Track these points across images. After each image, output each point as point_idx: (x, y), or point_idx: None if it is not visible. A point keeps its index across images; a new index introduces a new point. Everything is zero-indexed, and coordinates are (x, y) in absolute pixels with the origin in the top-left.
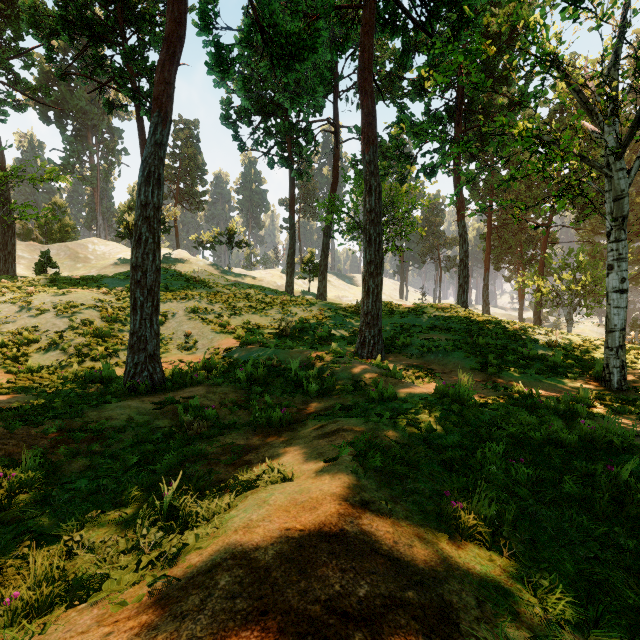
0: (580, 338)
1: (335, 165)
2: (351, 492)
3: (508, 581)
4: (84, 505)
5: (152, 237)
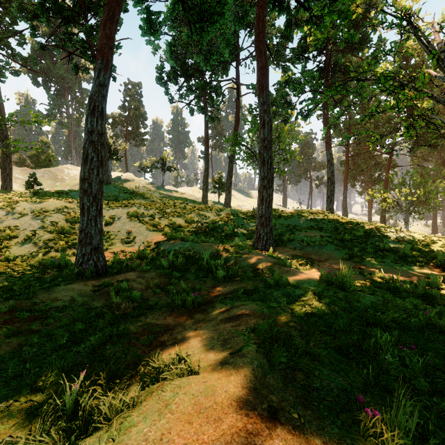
0: (421, 235)
1: (237, 112)
2: (258, 396)
3: None
4: (3, 391)
5: (96, 156)
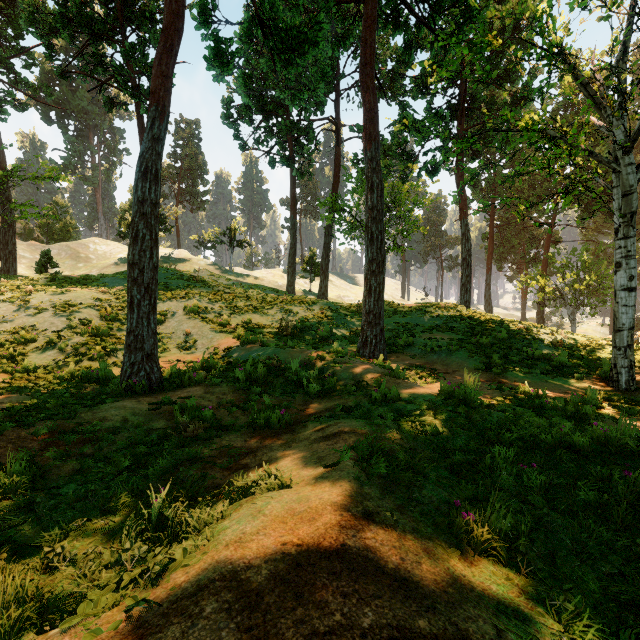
0: (585, 338)
1: (336, 164)
2: (353, 501)
3: (528, 604)
4: (70, 512)
5: (149, 234)
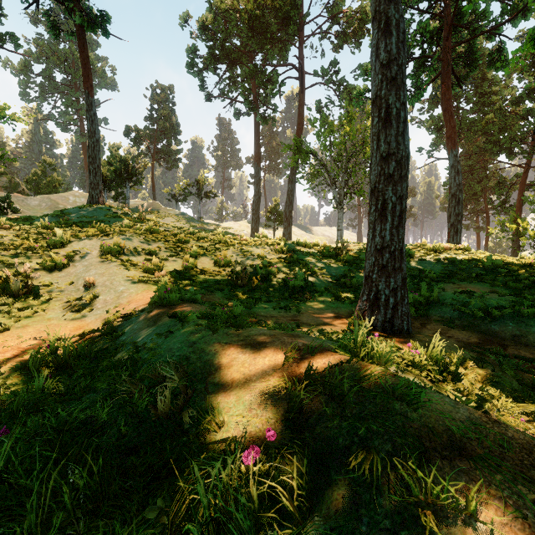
0: None
1: (300, 111)
2: None
3: None
4: None
5: None
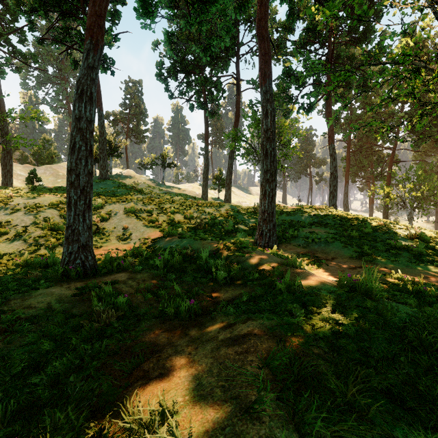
0: (432, 232)
1: (237, 107)
2: None
3: None
4: None
5: (85, 145)
